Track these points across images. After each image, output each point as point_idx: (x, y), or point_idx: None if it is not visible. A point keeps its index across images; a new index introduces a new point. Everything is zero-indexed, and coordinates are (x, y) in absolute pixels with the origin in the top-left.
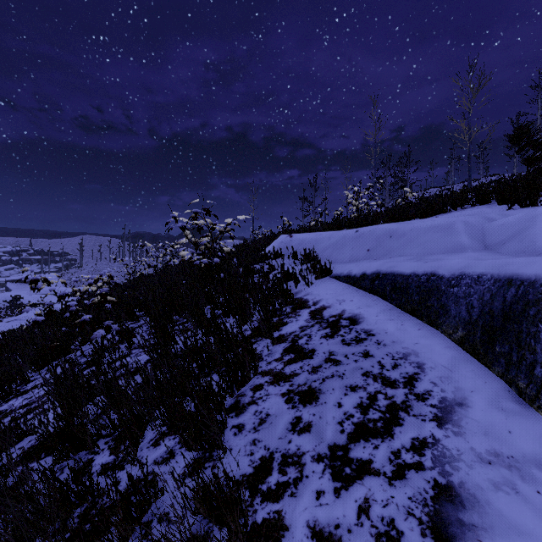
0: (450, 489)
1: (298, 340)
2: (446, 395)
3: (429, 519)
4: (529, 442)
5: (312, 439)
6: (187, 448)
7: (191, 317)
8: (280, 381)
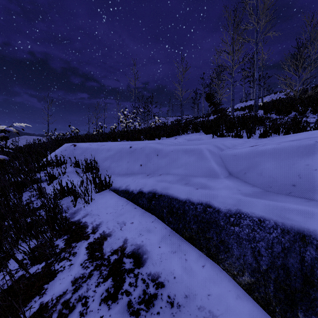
0: None
1: (68, 315)
2: None
3: None
4: None
5: None
6: None
7: None
8: None
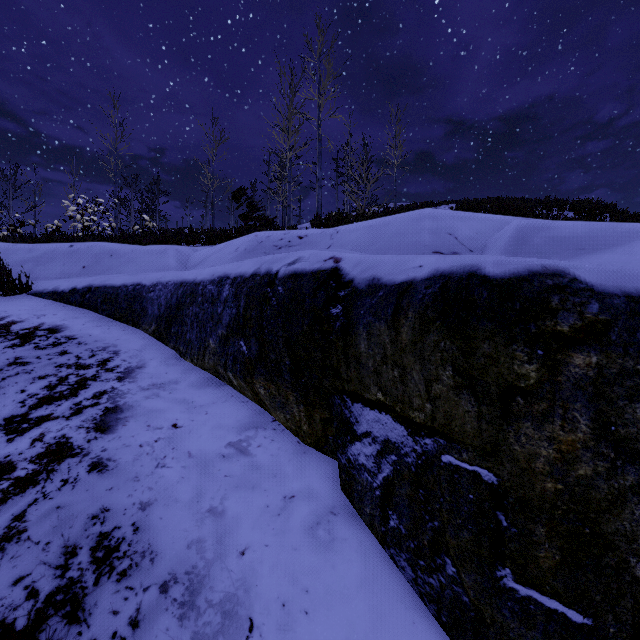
0: (117, 407)
1: None
2: (132, 365)
3: (96, 425)
4: (176, 375)
5: None
6: None
7: None
8: None
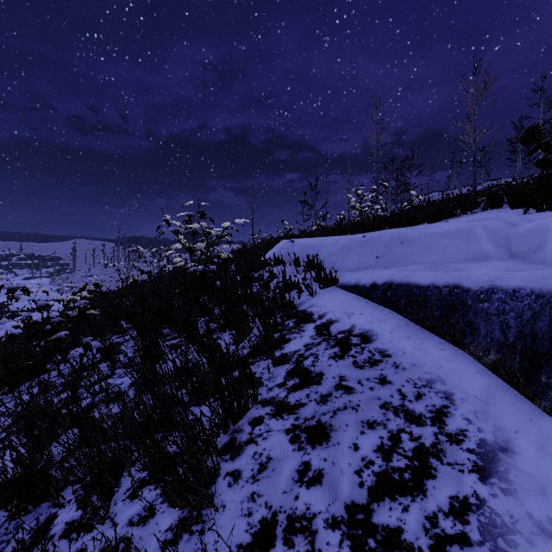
0: None
1: (303, 360)
2: (485, 437)
3: None
4: None
5: (325, 494)
6: (170, 504)
7: (182, 333)
8: (284, 413)
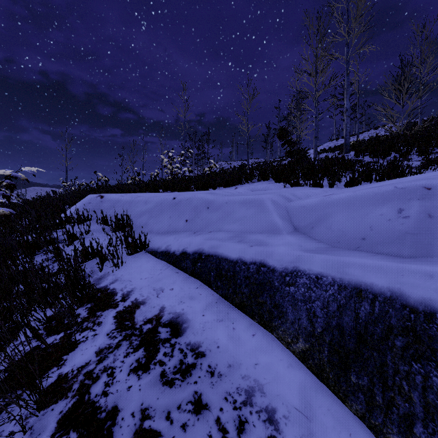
0: None
1: (91, 385)
2: None
3: None
4: None
5: None
6: None
7: None
8: None
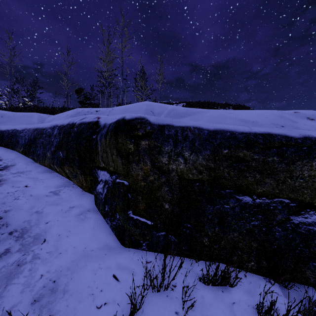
0: None
1: None
2: (8, 164)
3: None
4: (31, 168)
5: None
6: None
7: None
8: None
